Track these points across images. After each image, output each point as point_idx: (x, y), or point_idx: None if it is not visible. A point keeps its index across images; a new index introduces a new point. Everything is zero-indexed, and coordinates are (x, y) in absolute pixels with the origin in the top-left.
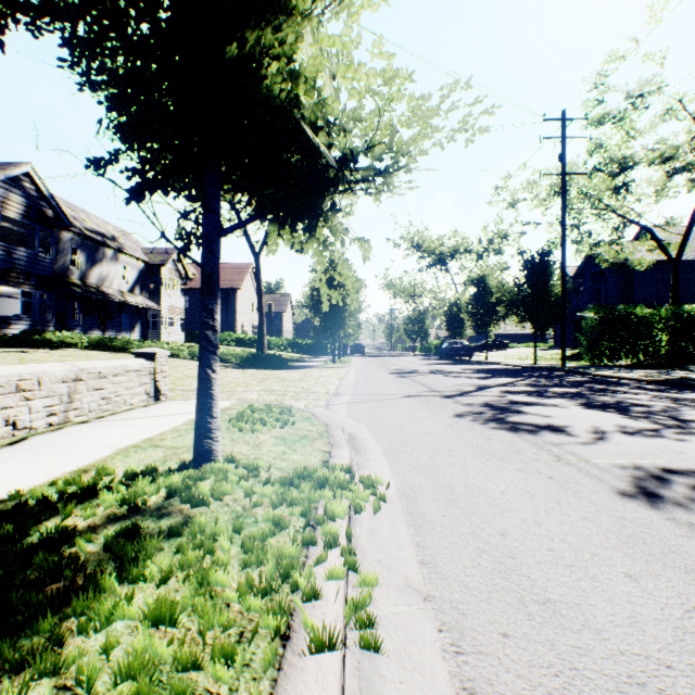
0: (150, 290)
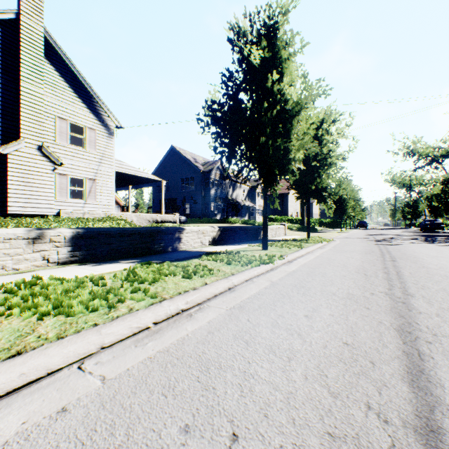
0: (251, 198)
